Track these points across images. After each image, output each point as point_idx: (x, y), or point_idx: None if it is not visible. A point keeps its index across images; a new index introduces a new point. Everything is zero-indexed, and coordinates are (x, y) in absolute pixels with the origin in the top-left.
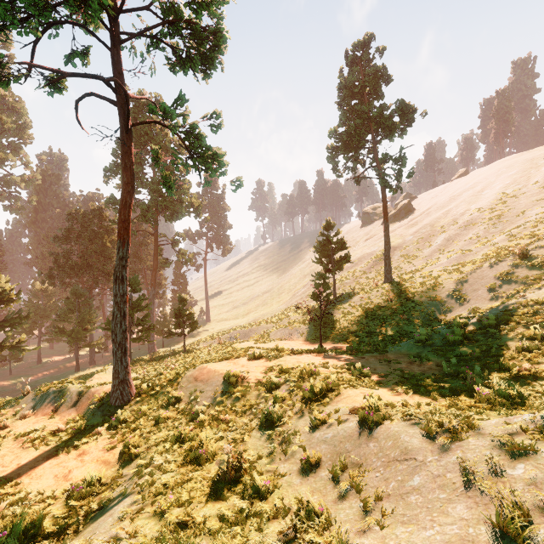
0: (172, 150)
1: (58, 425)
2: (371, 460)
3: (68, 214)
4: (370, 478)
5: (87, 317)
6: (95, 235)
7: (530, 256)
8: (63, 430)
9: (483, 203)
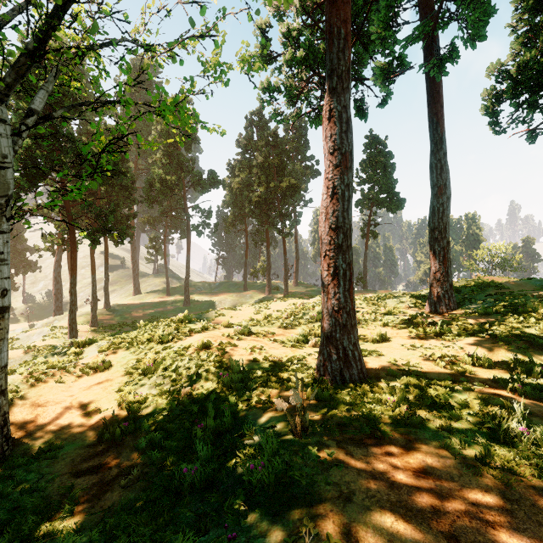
0: None
1: None
2: None
3: None
4: None
5: None
6: None
7: None
8: None
9: None
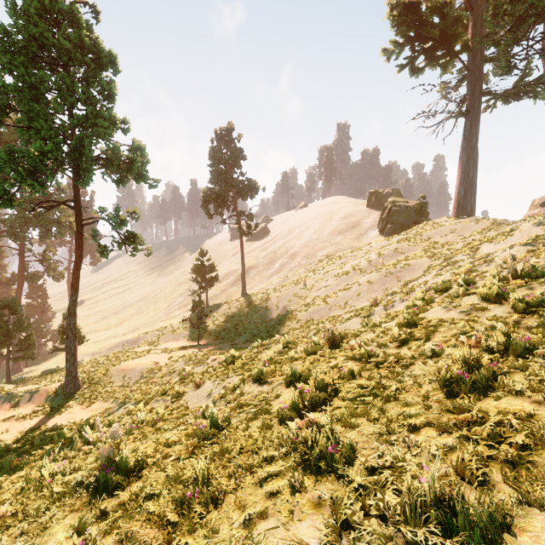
0: None
1: (35, 408)
2: None
3: None
4: None
5: None
6: None
7: (307, 285)
8: (39, 410)
9: (302, 242)
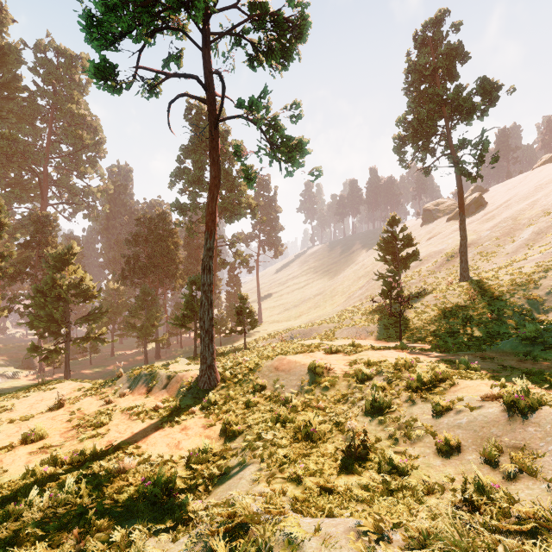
0: (230, 154)
1: (156, 402)
2: (537, 444)
3: (137, 219)
4: (543, 462)
5: (154, 314)
6: (160, 238)
7: None
8: (161, 408)
9: None
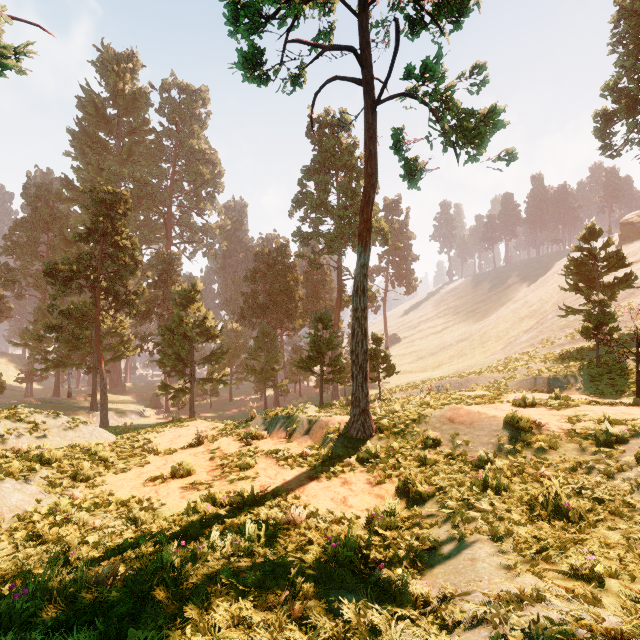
0: (358, 170)
1: (303, 449)
2: None
3: (255, 254)
4: None
5: (274, 357)
6: (279, 273)
7: None
8: (309, 455)
9: None
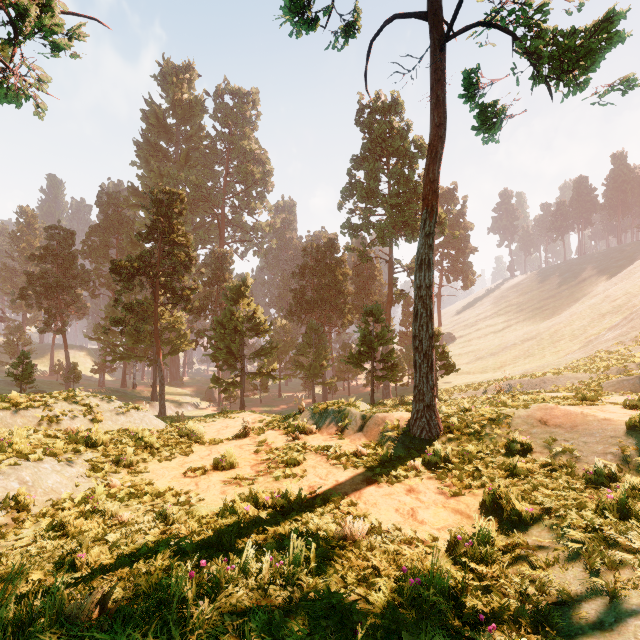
0: (411, 154)
1: (358, 447)
2: None
3: (304, 250)
4: None
5: (322, 353)
6: (328, 268)
7: None
8: (364, 454)
9: None
